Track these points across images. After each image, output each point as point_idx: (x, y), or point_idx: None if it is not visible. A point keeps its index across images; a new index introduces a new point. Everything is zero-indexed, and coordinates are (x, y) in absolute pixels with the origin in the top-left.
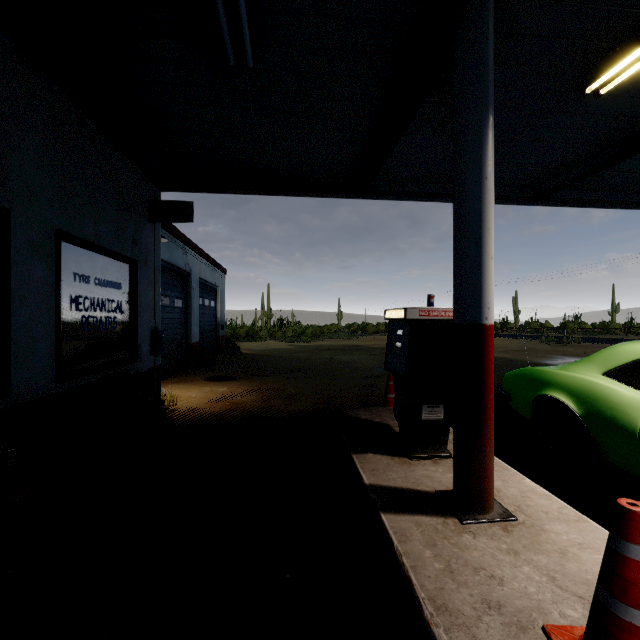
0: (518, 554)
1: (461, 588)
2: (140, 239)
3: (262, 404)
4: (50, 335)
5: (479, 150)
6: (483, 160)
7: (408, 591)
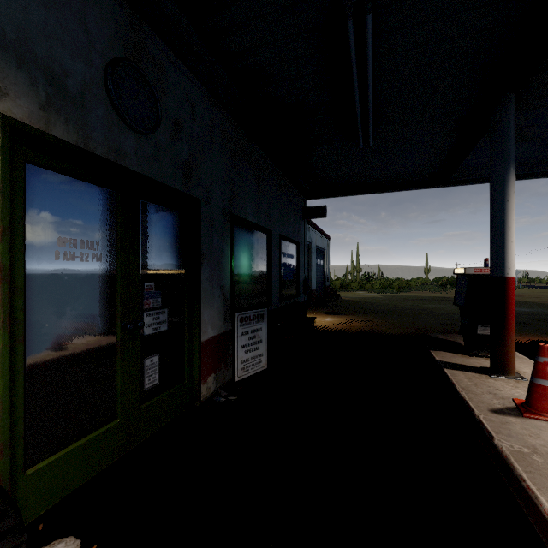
0: (518, 387)
1: (478, 388)
2: (300, 230)
3: (367, 328)
4: (278, 281)
5: (503, 186)
6: (505, 191)
7: (452, 388)
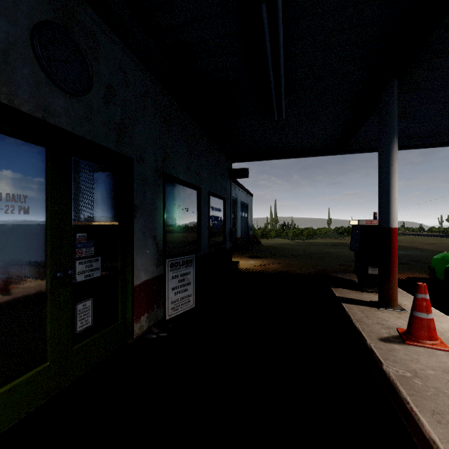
0: (400, 318)
1: (369, 320)
2: (226, 188)
3: (282, 269)
4: (207, 231)
5: (388, 154)
6: (390, 158)
7: (349, 319)
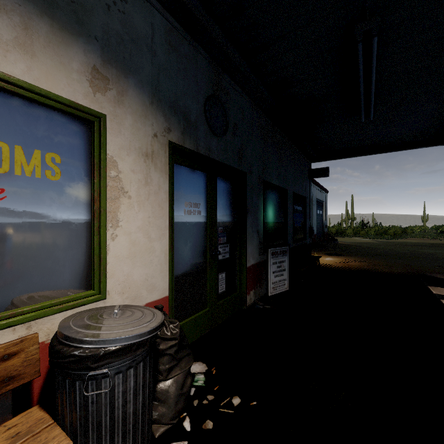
0: None
1: None
2: (306, 187)
3: (366, 267)
4: (291, 227)
5: None
6: None
7: None
